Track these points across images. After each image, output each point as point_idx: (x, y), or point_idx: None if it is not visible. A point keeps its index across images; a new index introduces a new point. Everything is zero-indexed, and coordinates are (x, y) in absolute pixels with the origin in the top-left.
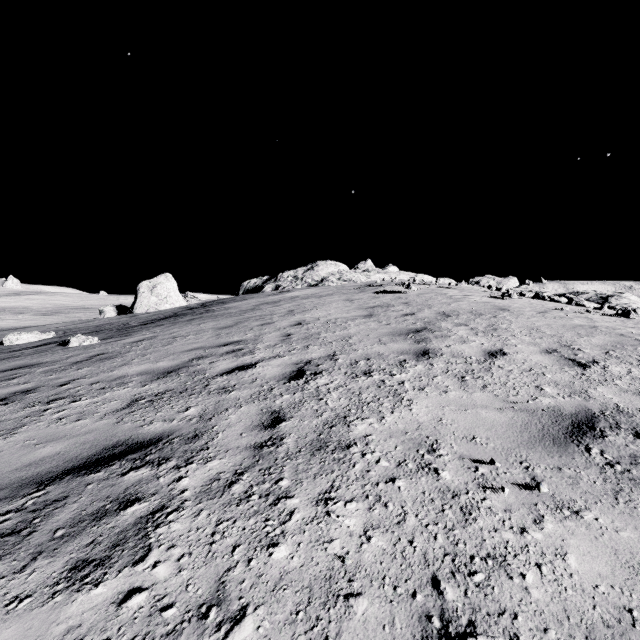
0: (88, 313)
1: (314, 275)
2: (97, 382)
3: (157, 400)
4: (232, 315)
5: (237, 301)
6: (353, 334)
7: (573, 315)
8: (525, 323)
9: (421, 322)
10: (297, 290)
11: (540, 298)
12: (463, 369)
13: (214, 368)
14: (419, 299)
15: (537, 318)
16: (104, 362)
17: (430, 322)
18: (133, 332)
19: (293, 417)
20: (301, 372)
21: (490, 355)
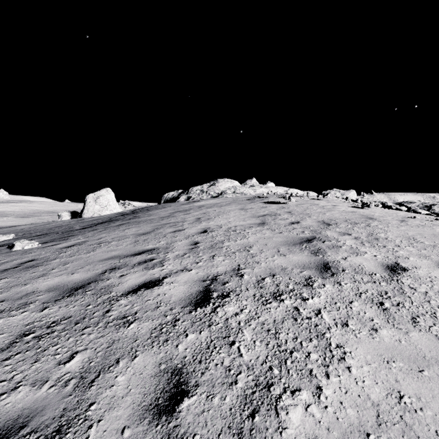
0: (54, 216)
1: (215, 189)
2: (1, 301)
3: (45, 336)
4: (152, 221)
5: (158, 209)
6: (252, 243)
7: (428, 223)
8: (398, 232)
9: (308, 231)
10: (203, 200)
11: (385, 207)
12: (375, 291)
13: (122, 284)
14: (299, 209)
15: (405, 227)
16: (26, 271)
17: (316, 231)
18: (71, 236)
19: (198, 386)
20: (207, 293)
21: (391, 270)
